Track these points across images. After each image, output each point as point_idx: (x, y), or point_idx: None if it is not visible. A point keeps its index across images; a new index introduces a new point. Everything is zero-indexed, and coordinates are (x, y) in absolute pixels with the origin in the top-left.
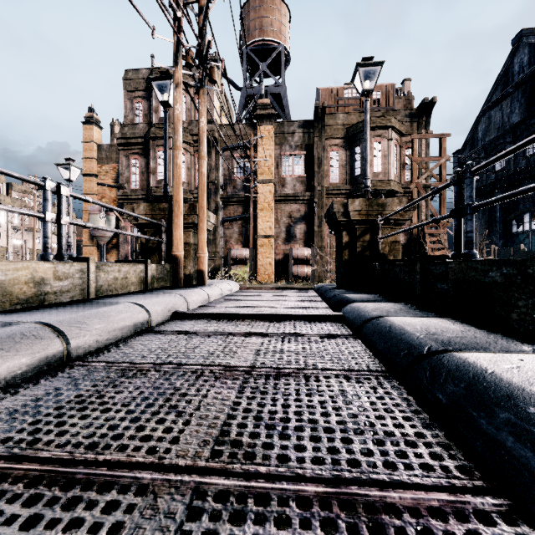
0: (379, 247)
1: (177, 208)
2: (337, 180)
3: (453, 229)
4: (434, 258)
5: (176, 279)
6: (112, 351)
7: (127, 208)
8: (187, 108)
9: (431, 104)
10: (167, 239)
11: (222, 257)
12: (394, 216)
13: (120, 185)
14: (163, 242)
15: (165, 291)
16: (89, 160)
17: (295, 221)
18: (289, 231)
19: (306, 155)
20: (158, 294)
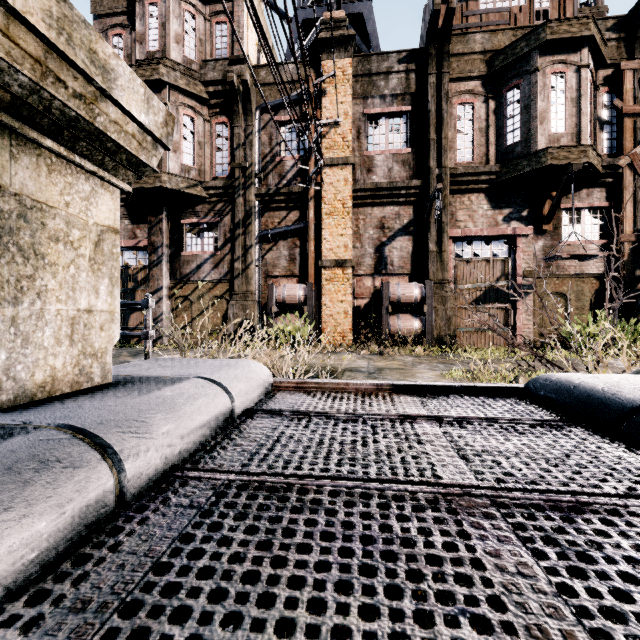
0: None
1: None
2: (470, 157)
3: None
4: None
5: None
6: None
7: None
8: (198, 38)
9: None
10: None
11: (259, 300)
12: None
13: None
14: None
15: None
16: None
17: (391, 234)
18: (380, 254)
19: (411, 112)
20: None
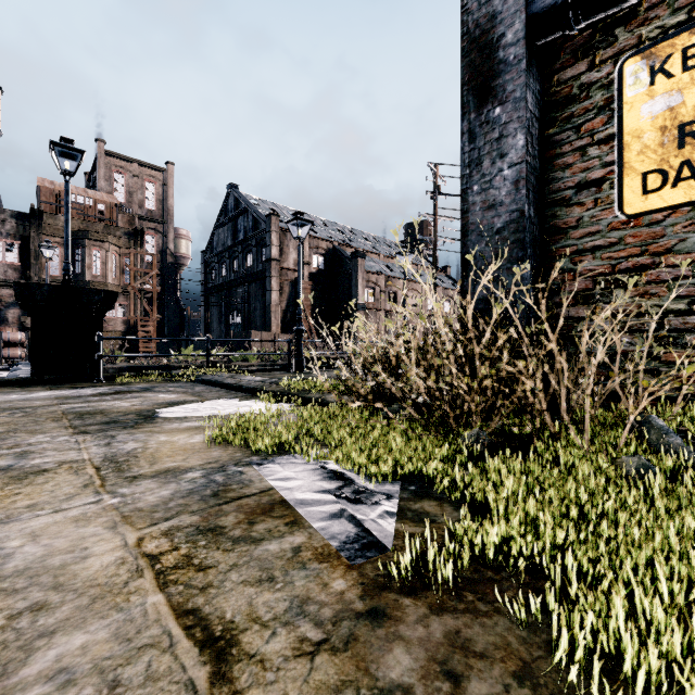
0: None
1: None
2: (58, 273)
3: None
4: None
5: None
6: None
7: None
8: None
9: (143, 232)
10: None
11: None
12: None
13: None
14: None
15: None
16: None
17: (7, 305)
18: None
19: (21, 245)
20: None
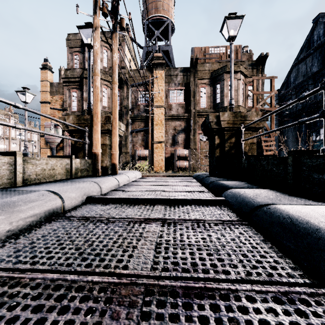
0: (242, 147)
1: (96, 118)
2: (205, 106)
3: (324, 127)
4: (304, 153)
5: (95, 170)
6: (6, 246)
7: (60, 119)
8: (108, 58)
9: (265, 57)
10: (89, 141)
11: (131, 155)
12: (252, 125)
13: (64, 108)
14: (86, 143)
15: (84, 179)
16: (45, 92)
17: (178, 132)
18: (174, 139)
19: (185, 89)
20: (76, 182)
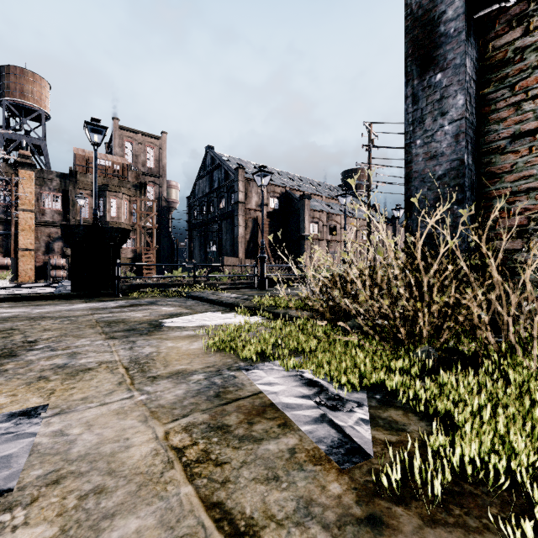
0: None
1: None
2: (88, 216)
3: None
4: None
5: None
6: None
7: None
8: None
9: (146, 184)
10: None
11: None
12: None
13: None
14: None
15: None
16: None
17: (54, 239)
18: (49, 247)
19: (63, 196)
20: None
